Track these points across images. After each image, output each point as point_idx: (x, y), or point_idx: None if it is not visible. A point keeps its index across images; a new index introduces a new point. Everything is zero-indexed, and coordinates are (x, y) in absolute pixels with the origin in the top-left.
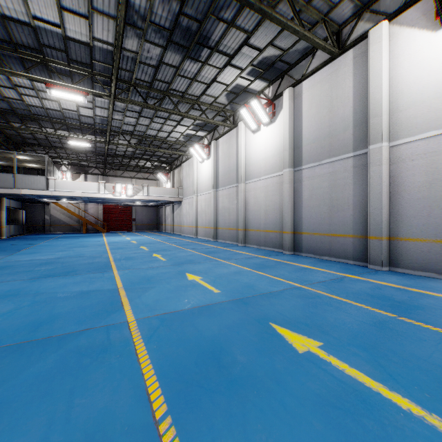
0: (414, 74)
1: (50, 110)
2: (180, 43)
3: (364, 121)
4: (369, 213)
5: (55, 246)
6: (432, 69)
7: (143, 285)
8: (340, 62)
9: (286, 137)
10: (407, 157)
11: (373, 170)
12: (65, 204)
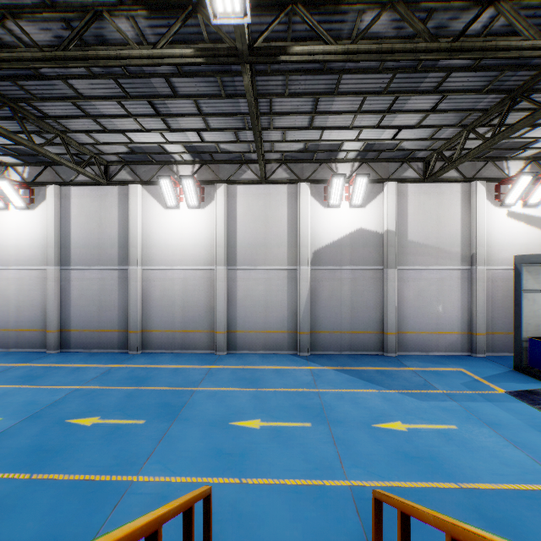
0: (156, 228)
1: None
2: None
3: (126, 245)
4: (129, 314)
5: None
6: (164, 230)
7: None
8: (108, 190)
9: (51, 234)
10: (152, 279)
11: (132, 284)
12: None
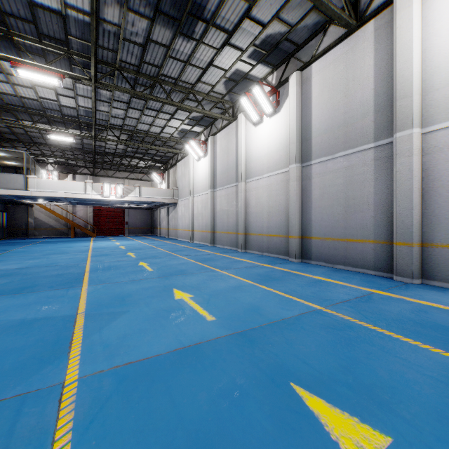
0: None
1: (26, 99)
2: (170, 14)
3: (388, 104)
4: (395, 214)
5: (30, 253)
6: None
7: (113, 309)
8: (357, 37)
9: (292, 128)
10: (444, 146)
11: (400, 162)
12: (51, 206)
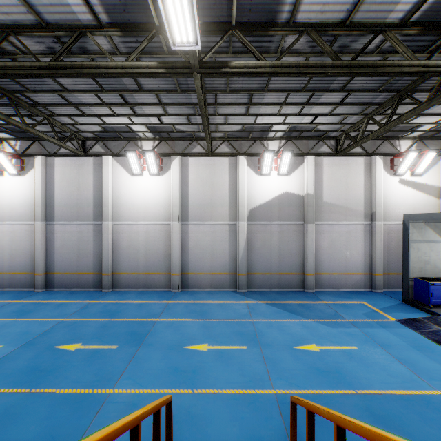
0: (124, 191)
1: None
2: None
3: (100, 205)
4: (102, 260)
5: None
6: (130, 192)
7: None
8: (85, 161)
9: (38, 195)
10: (120, 231)
11: (104, 236)
12: None
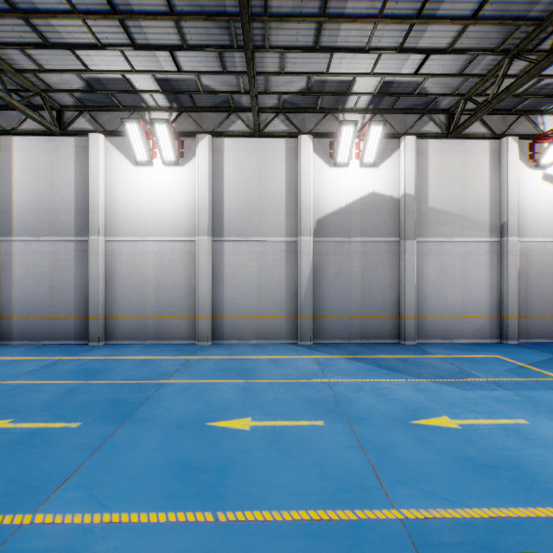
0: (123, 190)
1: None
2: None
3: (85, 211)
4: (89, 296)
5: None
6: (133, 192)
7: None
8: (62, 142)
9: None
10: (118, 252)
11: (92, 258)
12: None
